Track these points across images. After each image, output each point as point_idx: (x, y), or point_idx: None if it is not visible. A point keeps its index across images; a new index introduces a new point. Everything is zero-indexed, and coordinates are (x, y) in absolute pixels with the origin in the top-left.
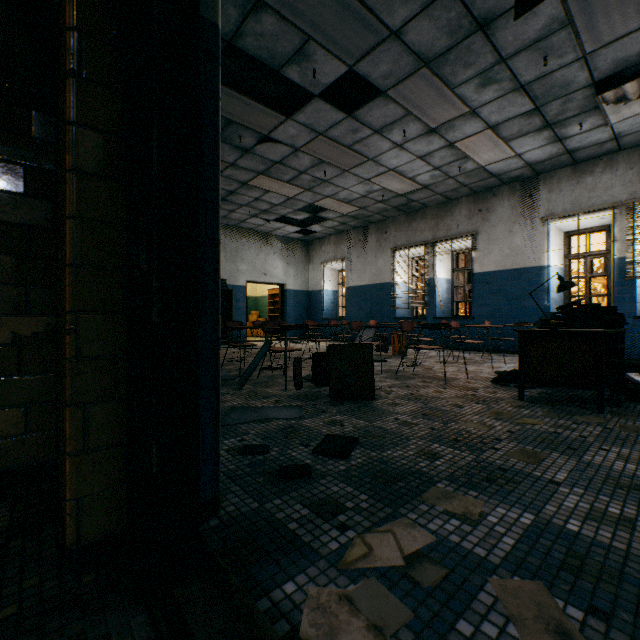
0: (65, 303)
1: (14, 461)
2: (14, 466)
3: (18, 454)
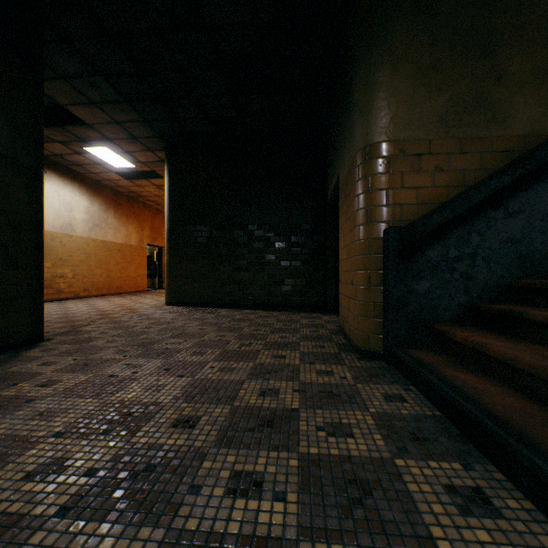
0: (326, 271)
1: (316, 303)
2: (316, 304)
3: (317, 301)
